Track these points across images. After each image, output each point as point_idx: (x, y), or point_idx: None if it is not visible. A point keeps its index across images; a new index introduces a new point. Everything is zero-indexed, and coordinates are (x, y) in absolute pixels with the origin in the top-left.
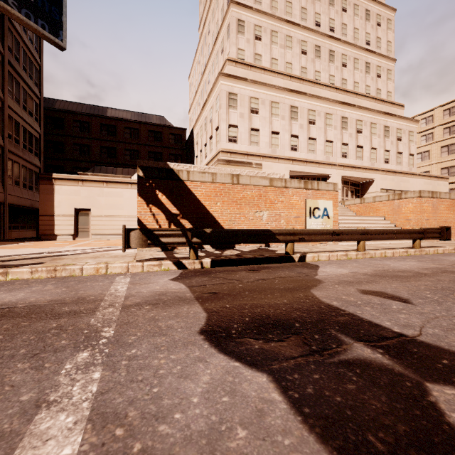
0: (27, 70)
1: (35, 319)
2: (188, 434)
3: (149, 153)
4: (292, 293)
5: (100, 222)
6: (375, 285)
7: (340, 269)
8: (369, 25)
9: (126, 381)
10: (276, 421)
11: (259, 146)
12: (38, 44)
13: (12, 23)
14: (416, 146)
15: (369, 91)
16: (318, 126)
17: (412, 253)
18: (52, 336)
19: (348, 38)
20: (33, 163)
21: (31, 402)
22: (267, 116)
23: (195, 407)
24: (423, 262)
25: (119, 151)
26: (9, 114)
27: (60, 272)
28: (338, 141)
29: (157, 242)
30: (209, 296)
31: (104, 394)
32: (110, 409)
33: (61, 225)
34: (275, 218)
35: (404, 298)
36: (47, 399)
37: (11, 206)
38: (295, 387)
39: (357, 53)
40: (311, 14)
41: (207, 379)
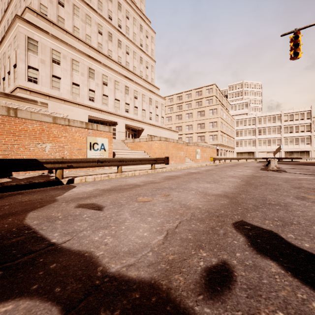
0: None
1: None
2: None
3: None
4: (2, 219)
5: None
6: (97, 198)
7: (89, 187)
8: (142, 35)
9: None
10: None
11: (60, 91)
12: None
13: None
14: (166, 113)
15: (142, 74)
16: (109, 87)
17: (150, 172)
18: None
19: (130, 37)
20: None
21: None
22: (68, 69)
23: None
24: (148, 178)
25: None
26: None
27: None
28: (123, 101)
29: None
30: None
31: None
32: None
33: None
34: (59, 150)
35: (102, 206)
36: None
37: None
38: None
39: (135, 49)
40: (106, 9)
41: None
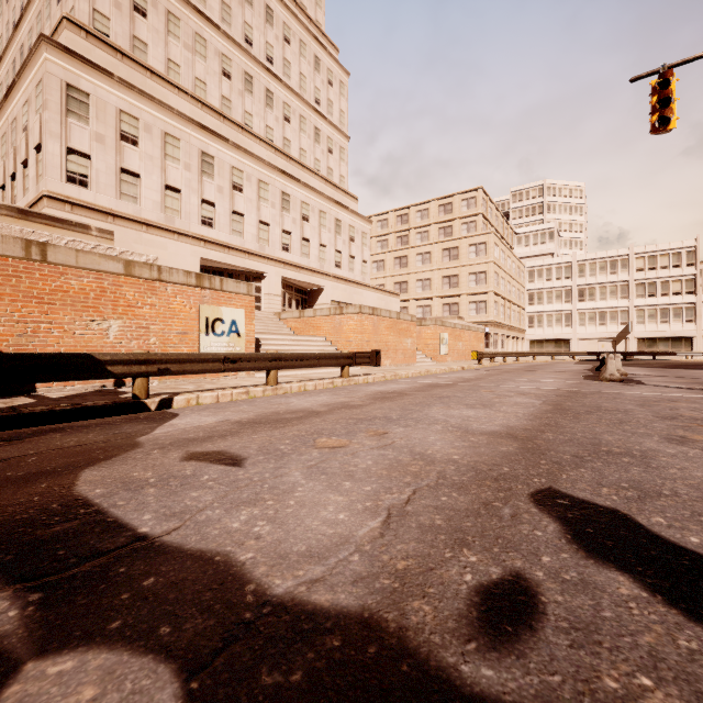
0: None
1: None
2: None
3: None
4: (26, 484)
5: None
6: (227, 440)
7: (208, 417)
8: (319, 79)
9: None
10: None
11: (139, 205)
12: None
13: None
14: (373, 253)
15: (319, 167)
16: (247, 196)
17: (340, 384)
18: None
19: (293, 83)
20: None
21: None
22: (157, 155)
23: None
24: (336, 396)
25: None
26: None
27: None
28: (278, 226)
29: None
30: None
31: None
32: None
33: None
34: (138, 334)
35: (241, 458)
36: None
37: None
38: None
39: (305, 110)
40: (239, 21)
41: None
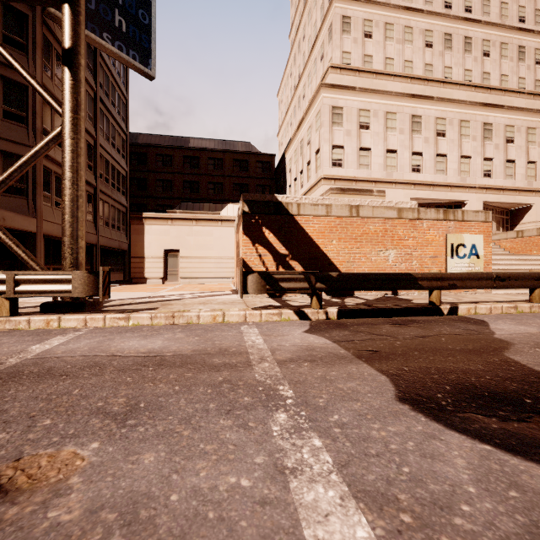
0: (115, 105)
1: (195, 370)
2: (503, 536)
3: (234, 185)
4: (480, 356)
5: (189, 264)
6: None
7: (521, 326)
8: None
9: (359, 454)
10: None
11: (370, 169)
12: (125, 77)
13: (103, 58)
14: None
15: (523, 85)
16: (449, 138)
17: None
18: (229, 391)
19: (492, 17)
20: (120, 202)
21: (270, 466)
22: (381, 131)
23: (479, 499)
24: None
25: (202, 184)
26: (100, 152)
27: (178, 319)
28: (478, 156)
29: (276, 287)
30: (370, 354)
31: (346, 468)
32: (369, 487)
33: (151, 268)
34: (405, 259)
35: None
36: (285, 465)
37: (102, 248)
38: None
39: (506, 36)
40: None
41: (464, 463)
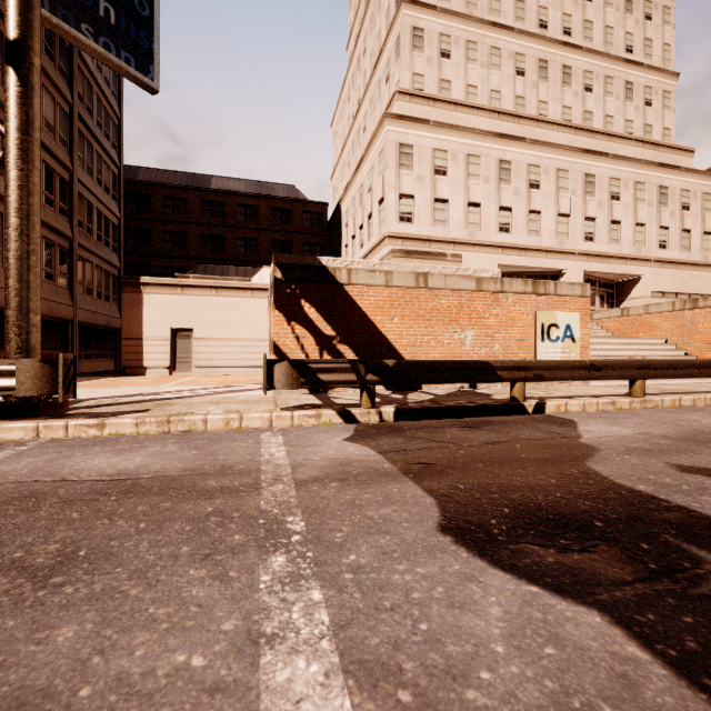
0: (102, 125)
1: (177, 498)
2: (522, 710)
3: (273, 242)
4: (557, 467)
5: (207, 348)
6: (696, 457)
7: (614, 427)
8: (631, 20)
9: (369, 608)
10: (664, 698)
11: (447, 227)
12: (117, 87)
13: (83, 59)
14: None
15: (631, 129)
16: (544, 190)
17: None
18: (217, 527)
19: (595, 43)
20: (110, 261)
21: (240, 634)
22: (461, 178)
23: (505, 661)
24: None
25: (228, 240)
26: (79, 191)
27: (176, 425)
28: (579, 215)
29: (314, 380)
30: (421, 468)
31: (345, 629)
32: (368, 655)
33: (152, 353)
34: (485, 342)
35: None
36: (263, 631)
37: (82, 325)
38: (662, 638)
39: (611, 68)
40: (533, 9)
41: (499, 612)
